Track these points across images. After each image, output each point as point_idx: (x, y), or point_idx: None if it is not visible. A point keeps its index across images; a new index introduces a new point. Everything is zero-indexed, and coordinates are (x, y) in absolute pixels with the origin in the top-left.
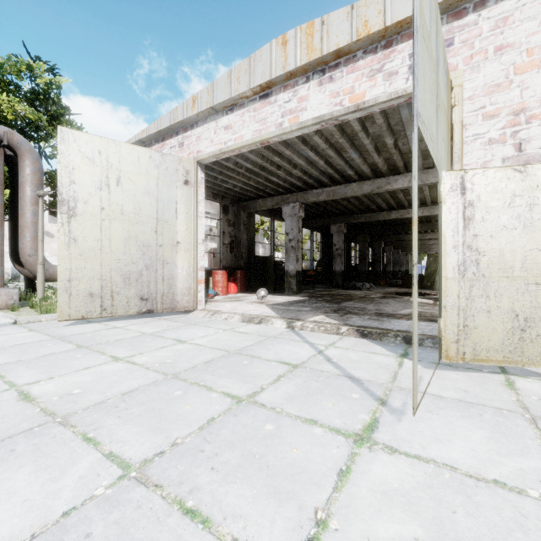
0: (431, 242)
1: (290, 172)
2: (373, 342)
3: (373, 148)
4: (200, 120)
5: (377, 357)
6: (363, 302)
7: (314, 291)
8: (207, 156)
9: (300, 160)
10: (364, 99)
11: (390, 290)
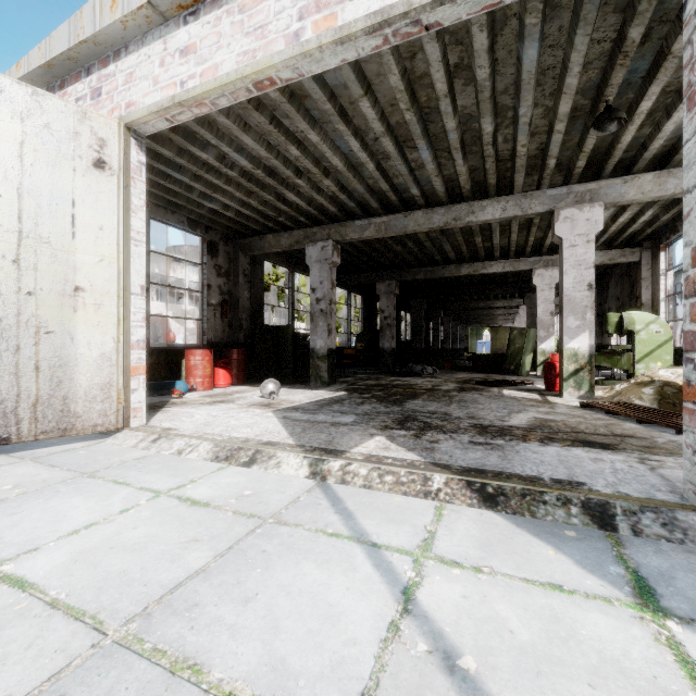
0: (499, 311)
1: (318, 186)
2: (521, 527)
3: (458, 140)
4: (133, 40)
5: (583, 615)
6: (438, 399)
7: (355, 379)
8: (146, 113)
9: (335, 157)
10: None
11: (461, 376)
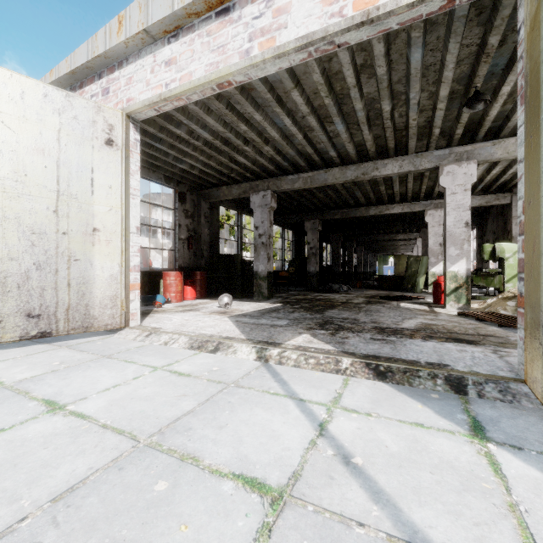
0: (401, 243)
1: (260, 151)
2: (401, 391)
3: (365, 117)
4: (132, 54)
5: (434, 439)
6: (350, 309)
7: (288, 295)
8: (141, 106)
9: (273, 130)
10: (378, 2)
11: (369, 293)
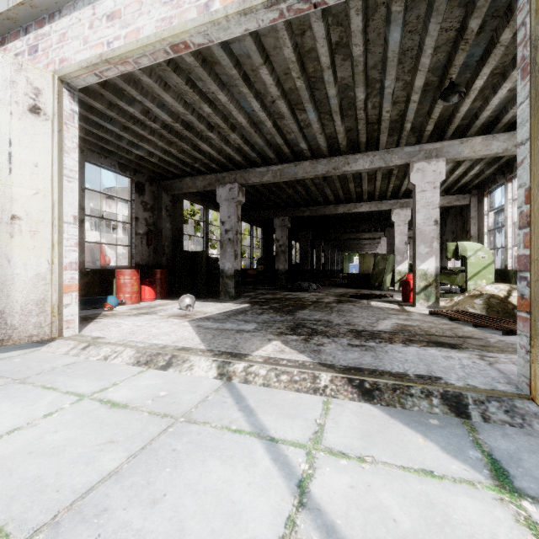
0: (366, 241)
1: (226, 139)
2: (394, 417)
3: (338, 105)
4: (66, 5)
5: (454, 500)
6: (322, 310)
7: (256, 294)
8: (77, 68)
9: (240, 115)
10: None
11: (338, 291)
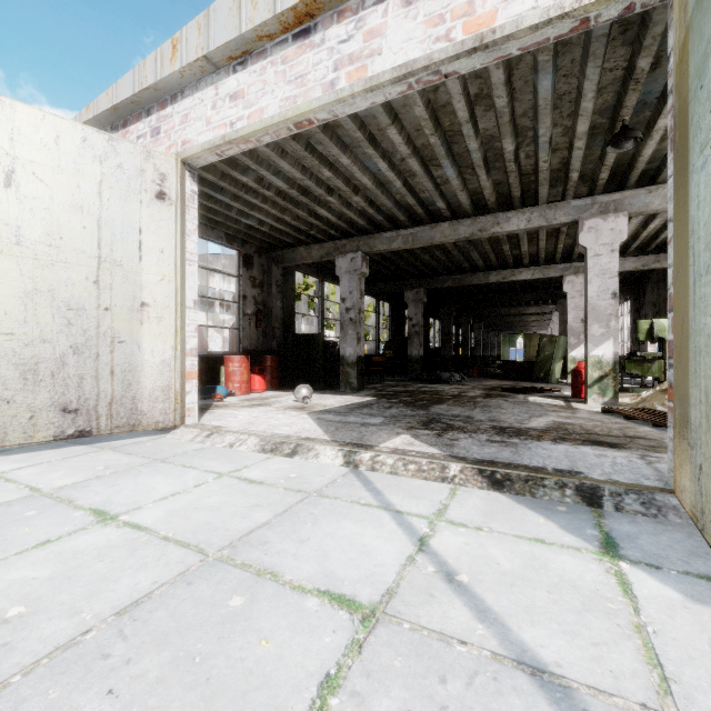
0: (532, 318)
1: (348, 202)
2: (521, 503)
3: (481, 159)
4: (188, 85)
5: (555, 557)
6: (463, 405)
7: (383, 386)
8: (200, 150)
9: (364, 177)
10: (494, 24)
11: (489, 383)
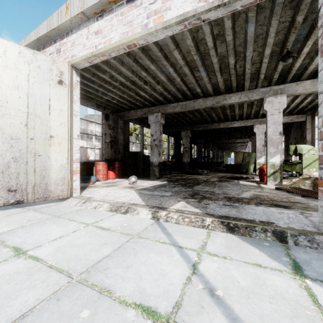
0: (238, 144)
1: (154, 88)
2: (244, 241)
3: (218, 67)
4: (74, 27)
5: (269, 276)
6: (209, 185)
7: (171, 176)
8: (80, 60)
9: (162, 76)
10: None
11: (220, 175)
